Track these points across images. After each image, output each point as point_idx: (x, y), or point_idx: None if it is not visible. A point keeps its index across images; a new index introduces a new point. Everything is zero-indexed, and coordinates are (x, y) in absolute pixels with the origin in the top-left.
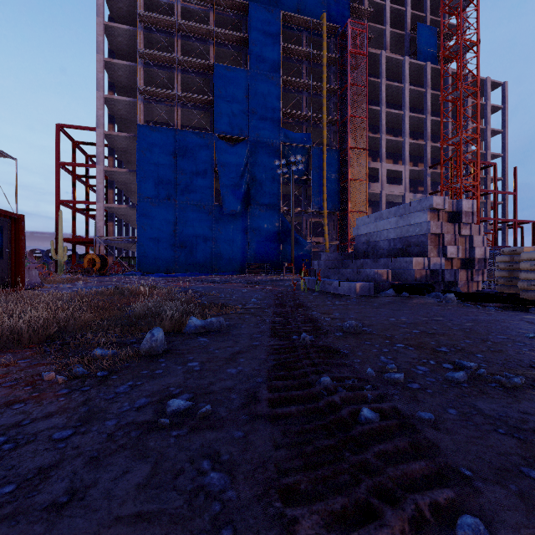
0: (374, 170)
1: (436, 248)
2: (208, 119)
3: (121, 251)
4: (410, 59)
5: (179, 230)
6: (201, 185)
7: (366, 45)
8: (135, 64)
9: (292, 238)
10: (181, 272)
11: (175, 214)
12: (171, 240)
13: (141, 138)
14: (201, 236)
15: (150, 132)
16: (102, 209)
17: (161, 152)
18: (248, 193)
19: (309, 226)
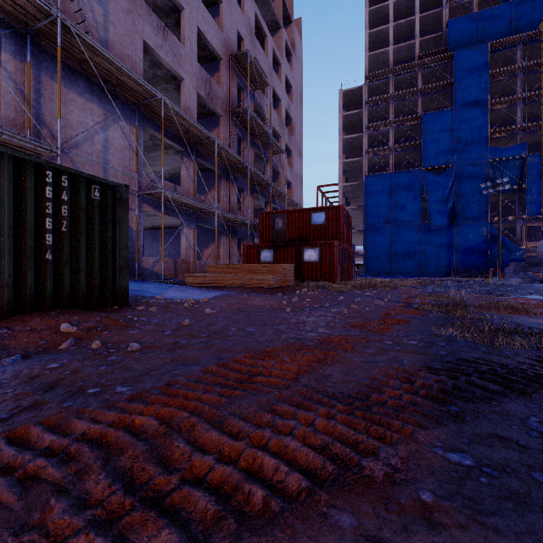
0: None
1: None
2: (415, 154)
3: None
4: None
5: (394, 244)
6: (411, 209)
7: None
8: (361, 134)
9: (498, 247)
10: (396, 275)
11: (391, 233)
12: (388, 252)
13: (367, 184)
14: (411, 248)
15: (373, 179)
16: None
17: (381, 191)
18: (454, 210)
19: (527, 229)
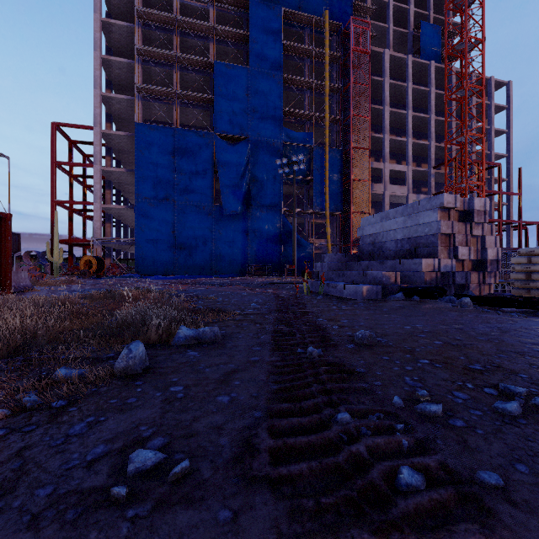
0: (376, 171)
1: (447, 249)
2: (208, 118)
3: (119, 252)
4: (413, 58)
5: (178, 231)
6: (201, 185)
7: (369, 43)
8: (133, 62)
9: (293, 239)
10: (180, 274)
11: (174, 215)
12: (170, 241)
13: (139, 137)
14: (200, 238)
15: (149, 131)
16: (99, 210)
17: (160, 151)
18: (249, 193)
19: (311, 227)
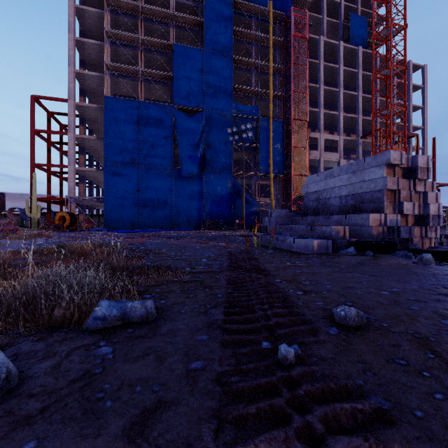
0: (313, 140)
1: (392, 204)
2: (168, 93)
3: (92, 209)
4: (344, 44)
5: (142, 190)
6: (162, 150)
7: (307, 30)
8: (102, 43)
9: (242, 198)
10: (144, 228)
11: (139, 176)
12: (135, 199)
13: (108, 108)
14: (161, 196)
15: (116, 103)
16: (73, 172)
17: (126, 121)
18: (204, 158)
19: (257, 187)
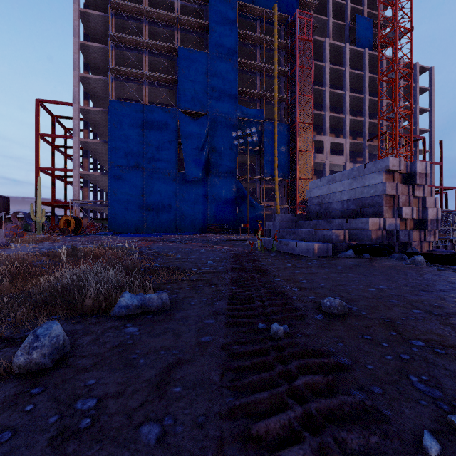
0: (318, 143)
1: (391, 209)
2: (173, 96)
3: (96, 213)
4: (350, 46)
5: (146, 194)
6: (167, 154)
7: (312, 32)
8: (107, 47)
9: (247, 202)
10: (149, 232)
11: (143, 180)
12: (140, 203)
13: (113, 112)
14: (166, 200)
15: (121, 107)
16: (77, 176)
17: (131, 125)
18: (208, 162)
19: (262, 191)
